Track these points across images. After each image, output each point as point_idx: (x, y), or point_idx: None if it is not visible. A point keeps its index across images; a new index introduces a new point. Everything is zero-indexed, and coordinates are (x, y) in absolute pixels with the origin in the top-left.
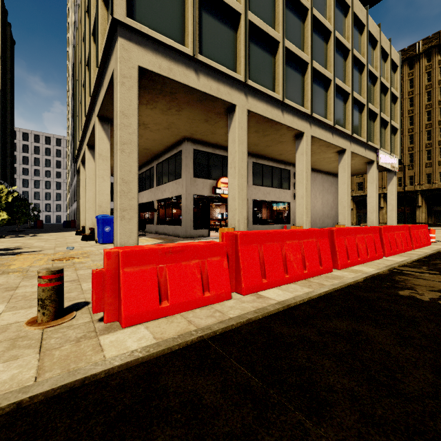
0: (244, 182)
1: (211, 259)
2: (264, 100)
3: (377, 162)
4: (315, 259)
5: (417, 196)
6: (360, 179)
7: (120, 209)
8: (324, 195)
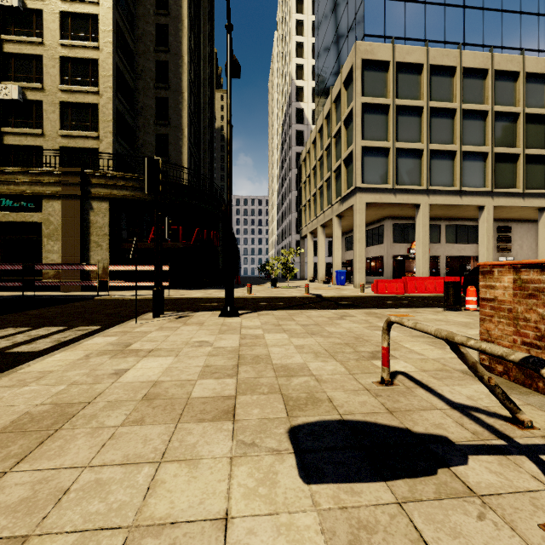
0: (427, 250)
1: (398, 283)
2: (443, 194)
3: None
4: (442, 288)
5: None
6: None
7: (358, 268)
8: None
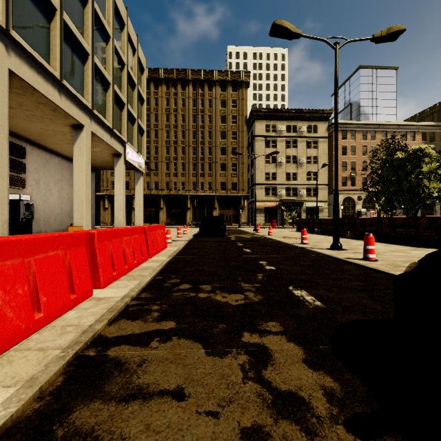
0: None
1: None
2: None
3: (125, 156)
4: None
5: (160, 199)
6: None
7: None
8: (64, 186)
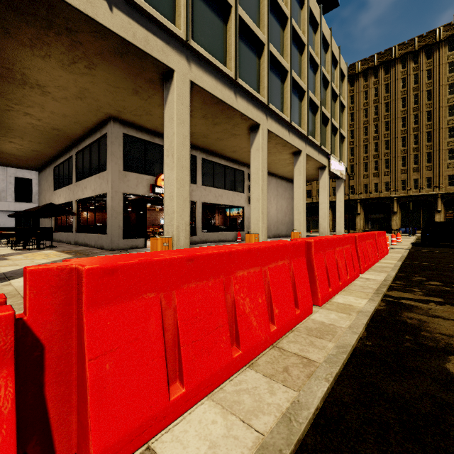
0: (186, 176)
1: None
2: (213, 74)
3: (329, 168)
4: (288, 298)
5: (356, 204)
6: (309, 187)
7: None
8: (279, 200)
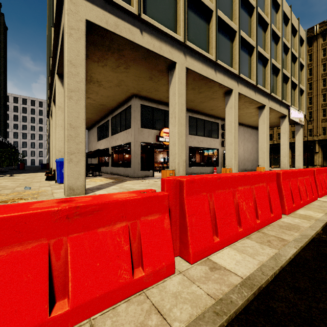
0: (183, 130)
1: (147, 218)
2: (200, 60)
3: (289, 116)
4: (266, 206)
5: (315, 144)
6: (270, 132)
7: (67, 153)
8: (245, 143)
